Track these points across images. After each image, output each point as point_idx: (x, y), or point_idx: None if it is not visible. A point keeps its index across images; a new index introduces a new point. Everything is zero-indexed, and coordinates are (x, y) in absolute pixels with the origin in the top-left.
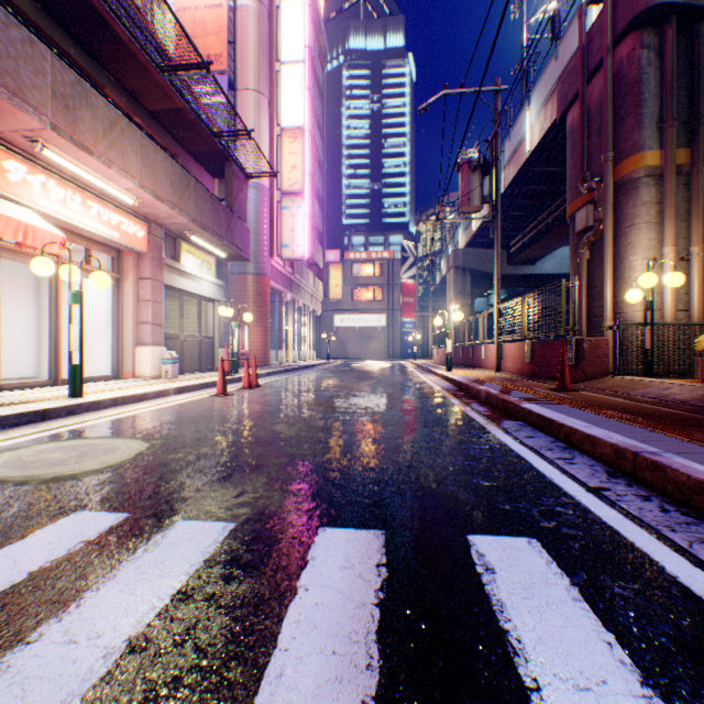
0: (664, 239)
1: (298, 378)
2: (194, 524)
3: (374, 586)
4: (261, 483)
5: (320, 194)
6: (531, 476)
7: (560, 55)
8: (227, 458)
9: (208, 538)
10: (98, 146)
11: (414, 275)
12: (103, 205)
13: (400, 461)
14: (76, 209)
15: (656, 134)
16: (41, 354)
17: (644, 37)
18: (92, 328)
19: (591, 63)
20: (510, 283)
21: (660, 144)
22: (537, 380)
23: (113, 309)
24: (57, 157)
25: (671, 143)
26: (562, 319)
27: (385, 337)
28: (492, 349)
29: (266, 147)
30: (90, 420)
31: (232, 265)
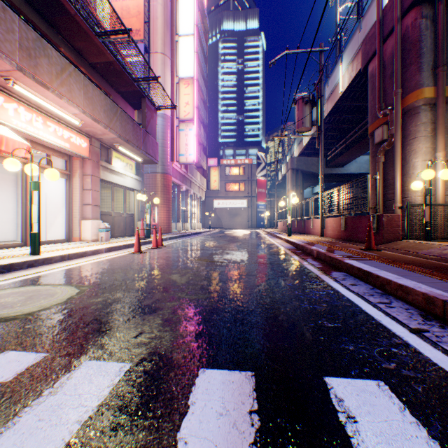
0: (437, 147)
1: (190, 241)
2: (96, 364)
3: (248, 440)
4: (156, 324)
5: (204, 122)
6: (363, 318)
7: (363, 27)
8: (133, 302)
9: (105, 380)
10: (52, 84)
11: (265, 174)
12: (58, 125)
13: (262, 305)
14: (39, 127)
15: (431, 76)
16: (19, 225)
17: (423, 11)
18: (53, 208)
19: (385, 30)
20: (327, 179)
21: (434, 83)
22: (349, 242)
23: (66, 195)
24: (24, 91)
25: (442, 82)
26: (368, 201)
27: (246, 214)
28: (317, 222)
29: (169, 90)
30: (43, 271)
31: (147, 167)
